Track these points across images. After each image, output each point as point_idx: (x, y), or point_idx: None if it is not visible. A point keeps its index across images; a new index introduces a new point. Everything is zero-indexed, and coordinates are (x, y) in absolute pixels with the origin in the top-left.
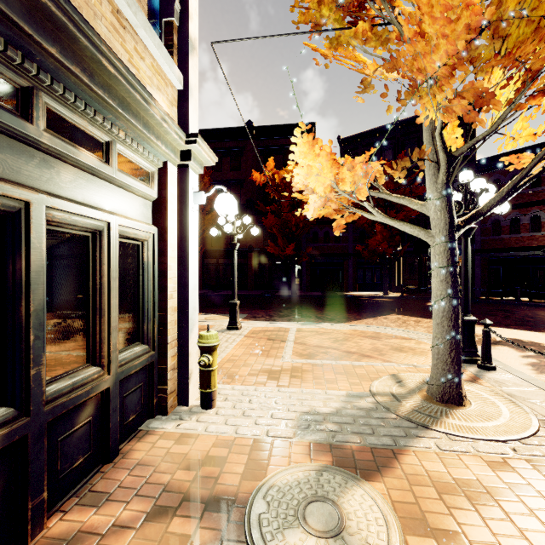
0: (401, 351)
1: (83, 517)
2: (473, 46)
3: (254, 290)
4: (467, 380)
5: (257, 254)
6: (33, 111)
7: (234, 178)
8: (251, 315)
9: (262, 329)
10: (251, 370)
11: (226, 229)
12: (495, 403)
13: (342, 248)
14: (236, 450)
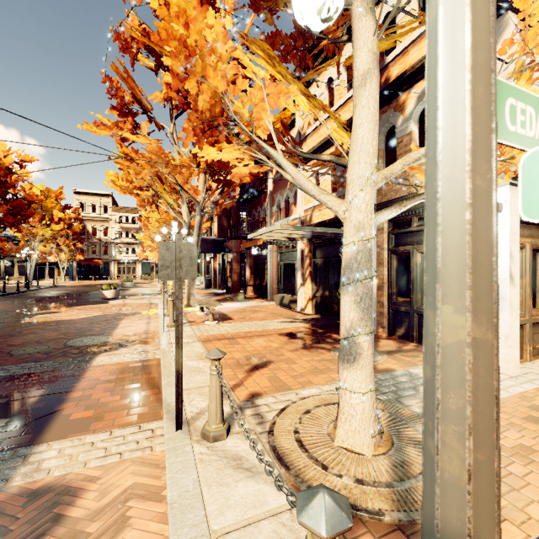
0: None
1: (412, 345)
2: (320, 105)
3: None
4: (354, 538)
5: None
6: (411, 223)
7: None
8: None
9: None
10: None
11: None
12: (305, 444)
13: None
14: (417, 362)
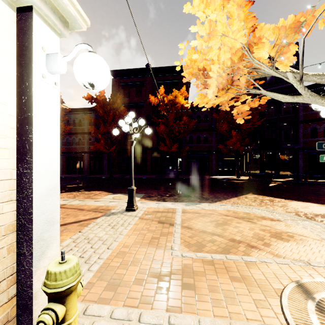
0: (281, 238)
1: None
2: None
3: (151, 174)
4: None
5: (153, 151)
6: None
7: (138, 101)
8: (147, 195)
9: (154, 209)
10: (139, 271)
11: (123, 128)
12: None
13: (209, 147)
14: None
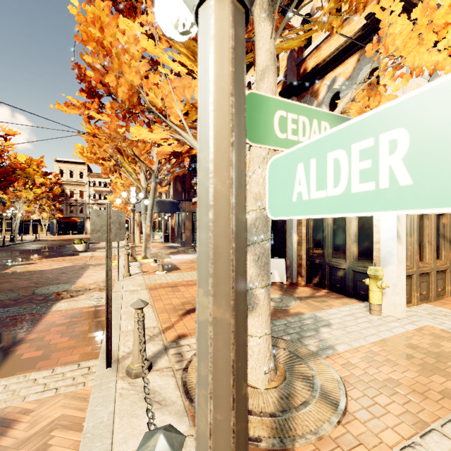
0: None
1: (324, 292)
2: None
3: None
4: None
5: None
6: None
7: None
8: None
9: None
10: None
11: None
12: None
13: None
14: (324, 307)
